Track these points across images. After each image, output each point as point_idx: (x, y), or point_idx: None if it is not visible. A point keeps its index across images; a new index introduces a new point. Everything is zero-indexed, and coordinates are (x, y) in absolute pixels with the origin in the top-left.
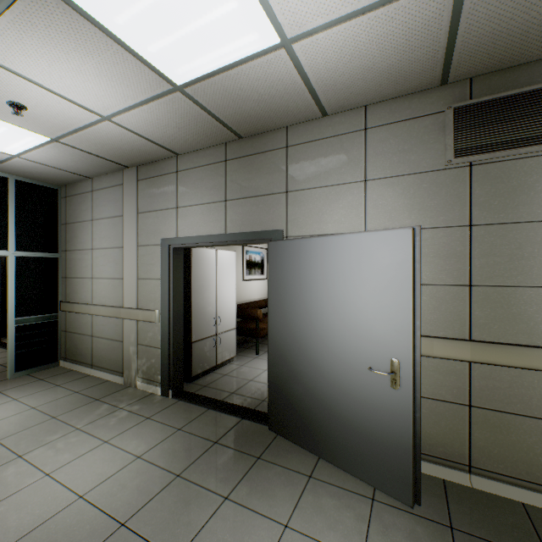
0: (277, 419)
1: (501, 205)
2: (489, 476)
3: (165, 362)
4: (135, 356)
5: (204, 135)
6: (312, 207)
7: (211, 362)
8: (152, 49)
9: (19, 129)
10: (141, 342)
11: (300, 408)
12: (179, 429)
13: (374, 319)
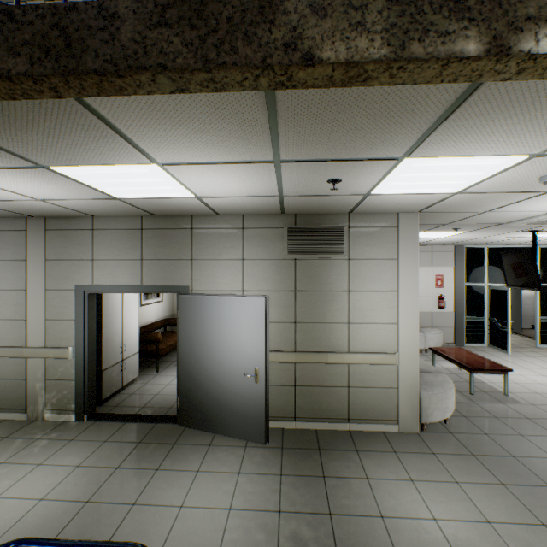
0: (185, 417)
1: (308, 281)
2: (303, 420)
3: (80, 392)
4: (43, 391)
5: (126, 212)
6: (210, 272)
7: (118, 385)
8: (108, 189)
9: None
10: (50, 377)
11: (202, 406)
12: (106, 441)
13: (247, 346)
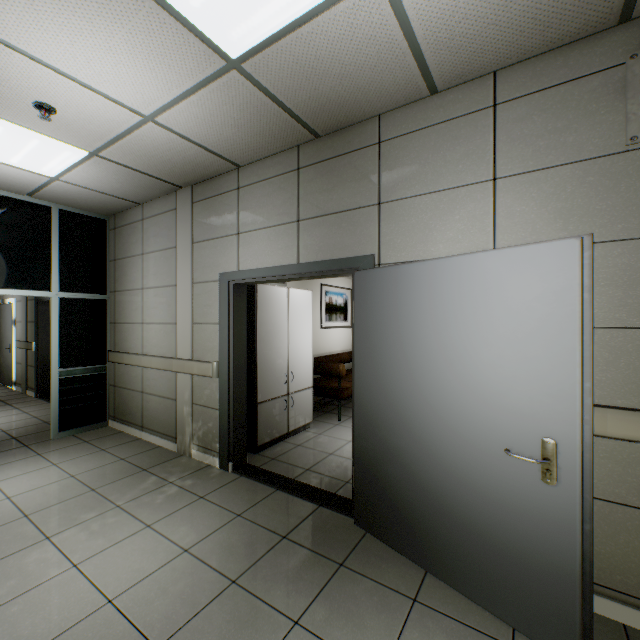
0: (366, 511)
1: None
2: None
3: (224, 427)
4: (189, 419)
5: (270, 135)
6: (415, 223)
7: (281, 429)
8: (195, 2)
9: (53, 142)
10: (196, 401)
11: (398, 499)
12: (239, 515)
13: (514, 378)
